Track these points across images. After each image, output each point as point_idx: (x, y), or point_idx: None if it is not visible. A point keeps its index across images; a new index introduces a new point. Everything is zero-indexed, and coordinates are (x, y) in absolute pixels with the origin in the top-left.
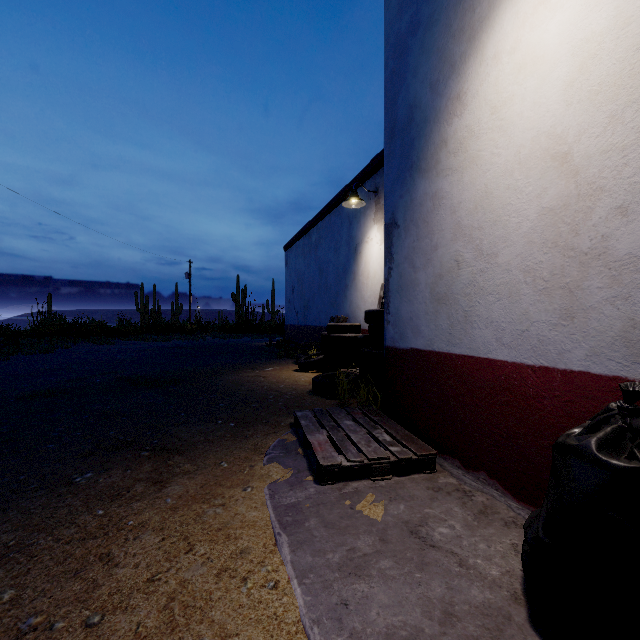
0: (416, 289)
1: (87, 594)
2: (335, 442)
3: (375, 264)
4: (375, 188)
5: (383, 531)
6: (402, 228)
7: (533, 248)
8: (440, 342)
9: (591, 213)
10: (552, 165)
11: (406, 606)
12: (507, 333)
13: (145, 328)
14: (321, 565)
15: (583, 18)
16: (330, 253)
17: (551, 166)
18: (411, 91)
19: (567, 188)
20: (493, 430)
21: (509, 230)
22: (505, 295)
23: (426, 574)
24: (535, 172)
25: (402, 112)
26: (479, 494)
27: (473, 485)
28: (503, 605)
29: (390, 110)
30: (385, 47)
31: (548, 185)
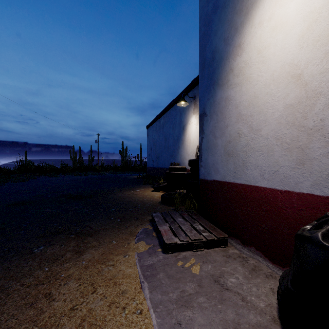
0: (216, 148)
1: (37, 317)
2: (173, 230)
3: (194, 135)
4: (194, 96)
5: (200, 280)
6: (209, 116)
7: (281, 126)
8: (229, 177)
9: (314, 107)
10: (292, 81)
11: (213, 325)
12: (266, 172)
13: (75, 168)
14: (166, 300)
15: (309, 0)
16: (170, 130)
17: (291, 81)
18: (213, 43)
19: (300, 93)
20: (258, 224)
21: (267, 116)
22: (265, 152)
23: (224, 306)
24: (282, 85)
25: (209, 54)
26: (251, 259)
27: (248, 254)
28: (267, 324)
29: (202, 53)
30: (199, 20)
31: (289, 92)
